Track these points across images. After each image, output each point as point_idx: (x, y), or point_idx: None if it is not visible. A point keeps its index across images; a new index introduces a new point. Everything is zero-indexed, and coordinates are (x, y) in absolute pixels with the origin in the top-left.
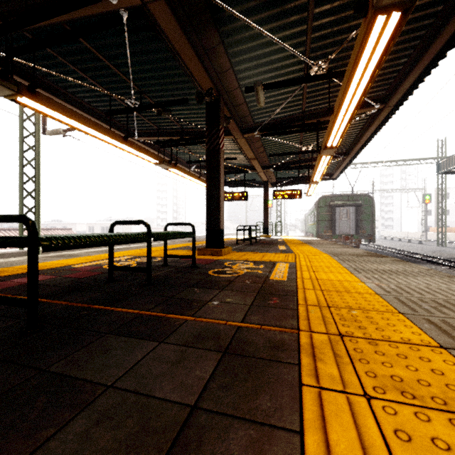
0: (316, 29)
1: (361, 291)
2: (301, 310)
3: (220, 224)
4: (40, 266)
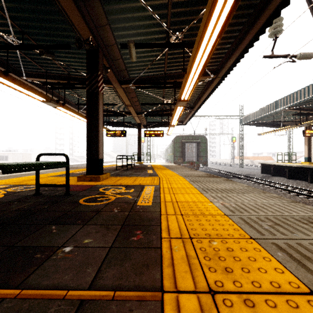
0: (175, 5)
1: (213, 213)
2: (164, 247)
3: (98, 154)
4: None
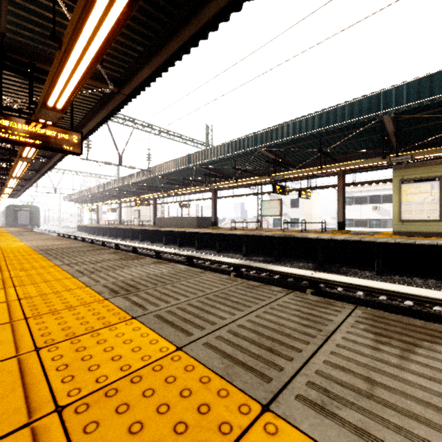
0: None
1: None
2: None
3: None
4: None
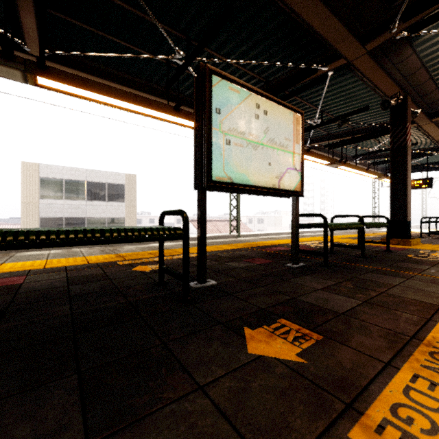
0: None
1: None
2: None
3: (406, 216)
4: (271, 243)
